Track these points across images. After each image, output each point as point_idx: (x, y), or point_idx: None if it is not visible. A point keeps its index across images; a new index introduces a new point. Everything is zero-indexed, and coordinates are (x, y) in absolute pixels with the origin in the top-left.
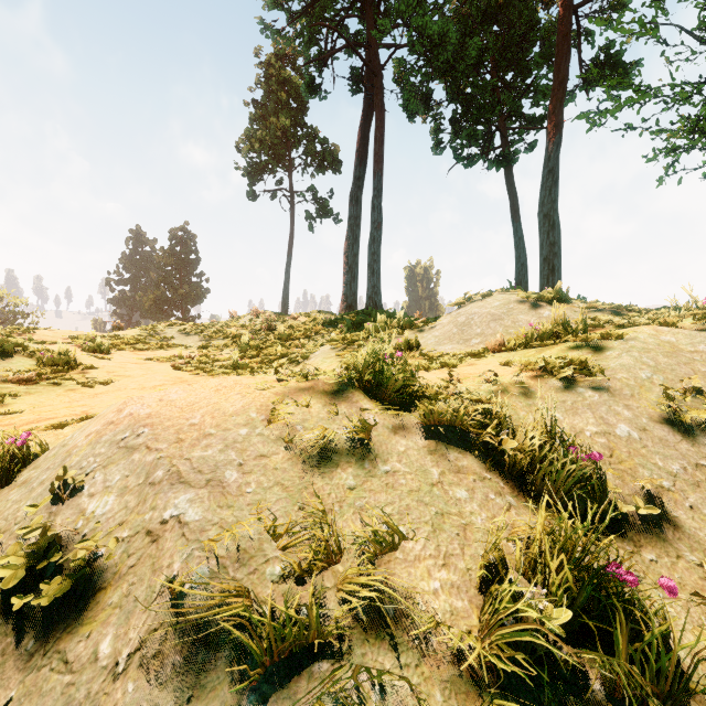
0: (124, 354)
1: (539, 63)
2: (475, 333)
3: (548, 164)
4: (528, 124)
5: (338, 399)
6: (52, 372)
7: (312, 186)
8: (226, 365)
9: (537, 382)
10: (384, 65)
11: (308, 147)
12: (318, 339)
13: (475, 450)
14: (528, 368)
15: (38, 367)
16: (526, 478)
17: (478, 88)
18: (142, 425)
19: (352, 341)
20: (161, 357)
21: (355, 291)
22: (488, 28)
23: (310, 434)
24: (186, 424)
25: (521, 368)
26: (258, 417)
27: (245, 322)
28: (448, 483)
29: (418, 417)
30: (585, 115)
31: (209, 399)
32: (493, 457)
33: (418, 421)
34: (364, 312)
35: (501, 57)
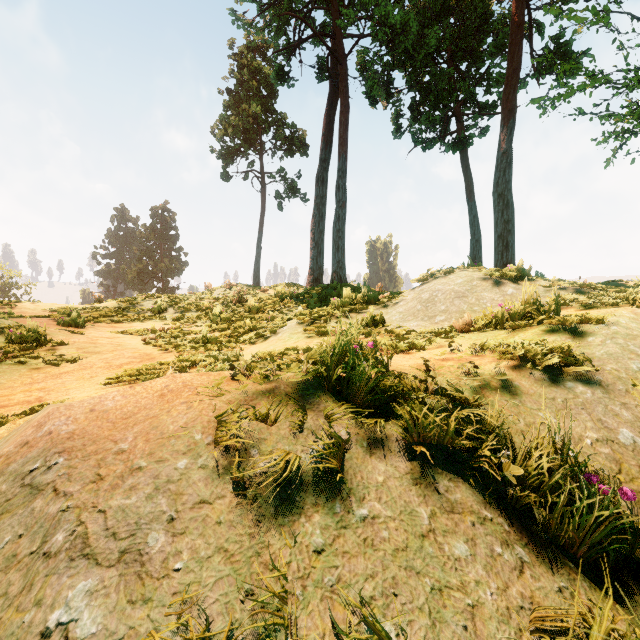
0: (99, 327)
1: (493, 52)
2: (440, 310)
3: (503, 147)
4: (482, 110)
5: (302, 407)
6: (20, 349)
7: (281, 168)
8: (196, 340)
9: (519, 373)
10: (348, 54)
11: (277, 131)
12: (286, 312)
13: (468, 474)
14: (508, 357)
15: (5, 345)
16: (532, 512)
17: (436, 76)
18: (58, 451)
19: (318, 316)
20: (135, 331)
21: (321, 265)
22: (445, 19)
23: (267, 461)
24: (113, 450)
25: (500, 358)
26: (203, 439)
27: (219, 294)
28: (441, 532)
29: (396, 428)
30: (539, 99)
31: (148, 410)
32: (489, 483)
33: (397, 435)
34: (330, 286)
35: (457, 48)
